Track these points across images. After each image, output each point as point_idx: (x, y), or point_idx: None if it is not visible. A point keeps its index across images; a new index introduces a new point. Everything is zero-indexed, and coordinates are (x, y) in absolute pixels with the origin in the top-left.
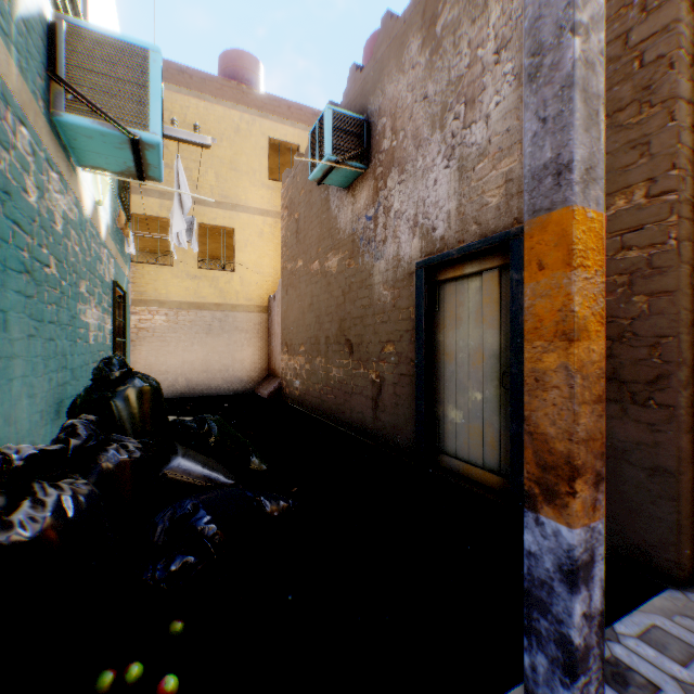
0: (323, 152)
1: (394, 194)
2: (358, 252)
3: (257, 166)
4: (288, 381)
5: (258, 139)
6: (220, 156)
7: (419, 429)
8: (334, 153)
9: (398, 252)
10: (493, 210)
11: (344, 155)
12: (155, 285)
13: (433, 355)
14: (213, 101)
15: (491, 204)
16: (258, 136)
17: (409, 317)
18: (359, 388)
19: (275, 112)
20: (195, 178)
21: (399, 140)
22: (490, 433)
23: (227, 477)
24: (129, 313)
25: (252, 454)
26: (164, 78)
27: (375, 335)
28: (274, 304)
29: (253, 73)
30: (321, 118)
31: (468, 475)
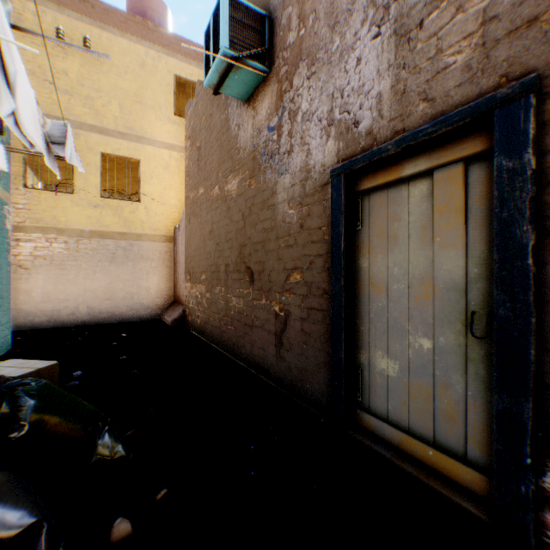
0: (218, 46)
1: (301, 93)
2: (259, 169)
3: (163, 101)
4: (191, 308)
5: (164, 76)
6: (125, 88)
7: (335, 379)
8: (231, 47)
9: (307, 161)
10: (458, 74)
11: (242, 52)
12: (54, 212)
13: (353, 285)
14: (117, 33)
15: (454, 65)
16: (164, 72)
17: (321, 238)
18: (260, 321)
19: (181, 52)
20: (98, 107)
21: (308, 26)
22: (447, 398)
23: (15, 515)
24: (6, 238)
25: (101, 434)
26: (64, 4)
27: (279, 262)
28: (179, 233)
29: (160, 15)
30: (216, 9)
31: (409, 450)
